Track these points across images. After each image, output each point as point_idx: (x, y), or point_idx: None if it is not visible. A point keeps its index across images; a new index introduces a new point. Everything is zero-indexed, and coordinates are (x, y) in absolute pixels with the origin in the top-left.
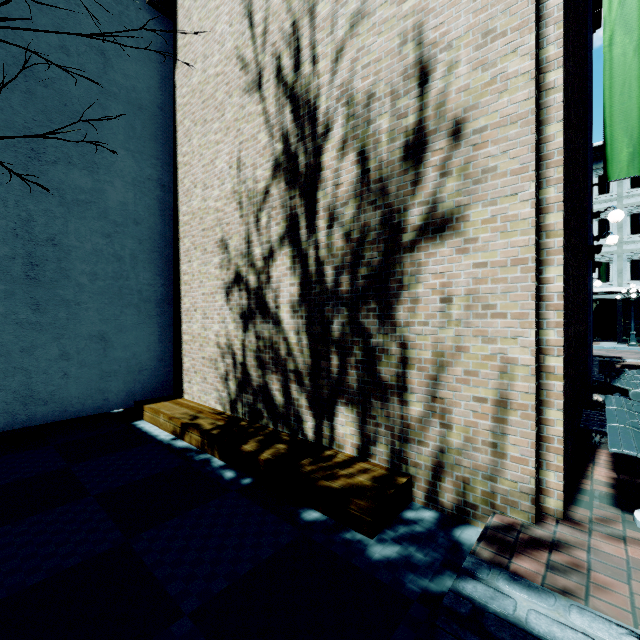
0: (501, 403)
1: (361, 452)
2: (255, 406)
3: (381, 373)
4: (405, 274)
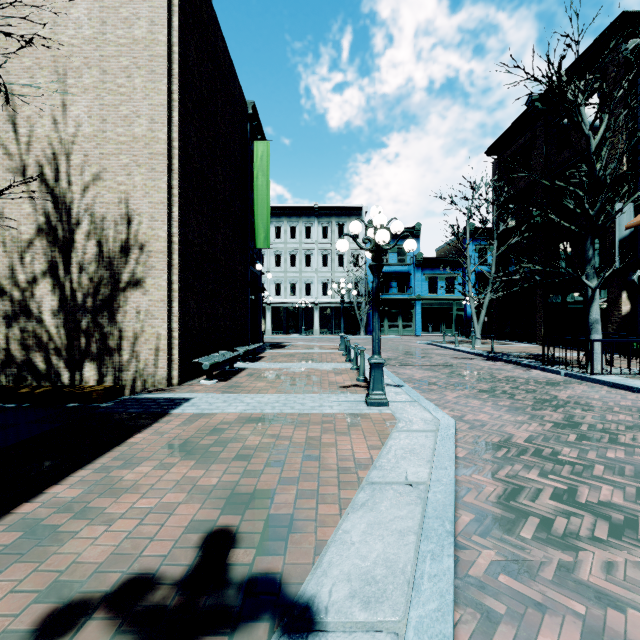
0: (157, 349)
1: (99, 382)
2: (20, 374)
3: (110, 344)
4: (121, 301)
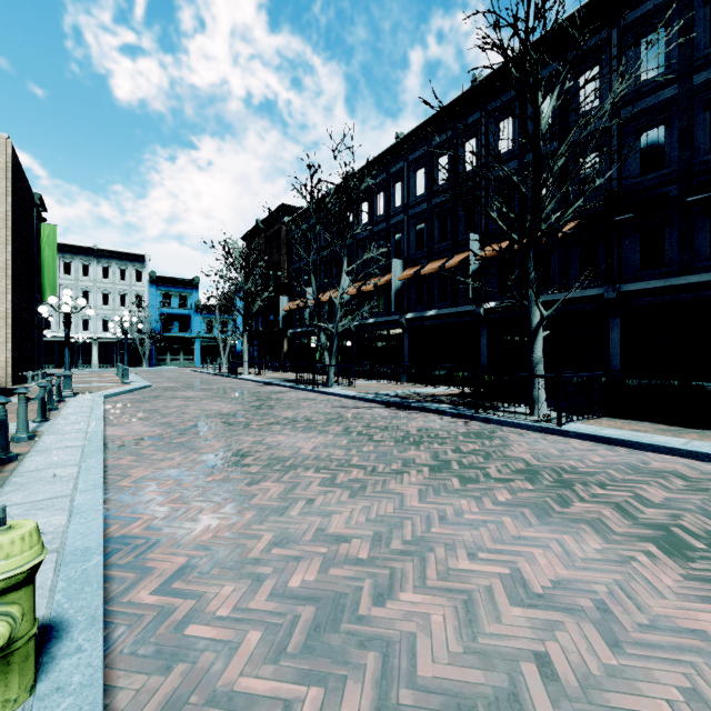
0: None
1: None
2: None
3: None
4: None
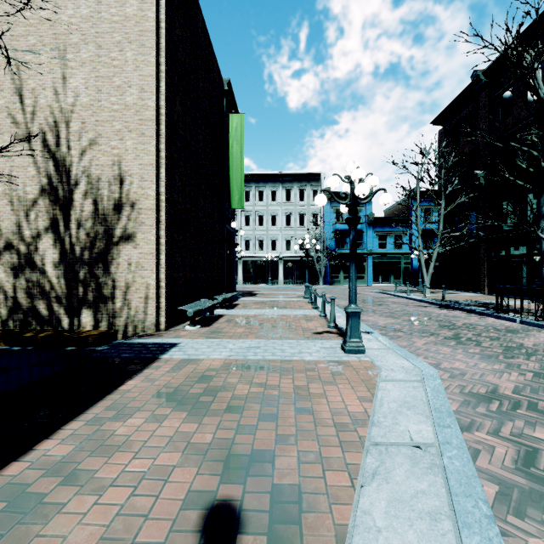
0: (147, 298)
1: (95, 327)
2: (25, 320)
3: (104, 293)
4: (114, 254)
